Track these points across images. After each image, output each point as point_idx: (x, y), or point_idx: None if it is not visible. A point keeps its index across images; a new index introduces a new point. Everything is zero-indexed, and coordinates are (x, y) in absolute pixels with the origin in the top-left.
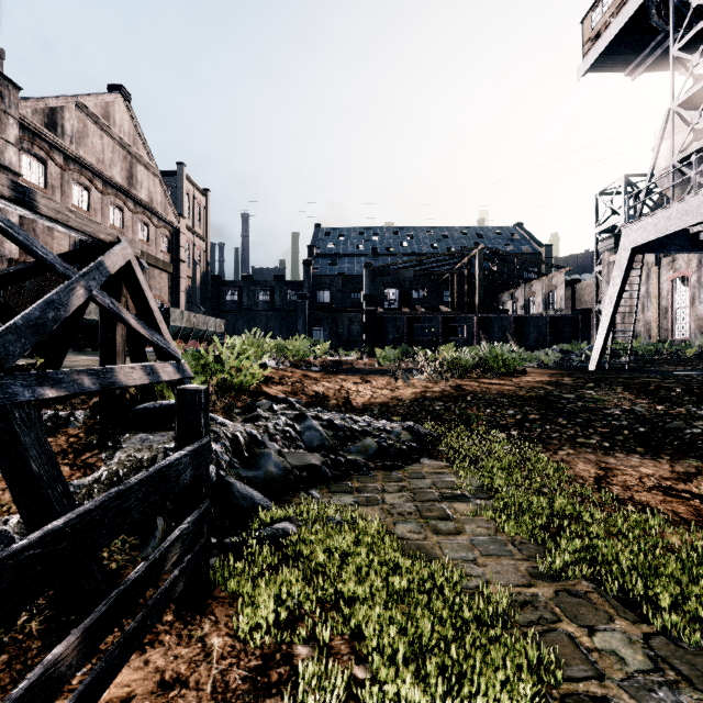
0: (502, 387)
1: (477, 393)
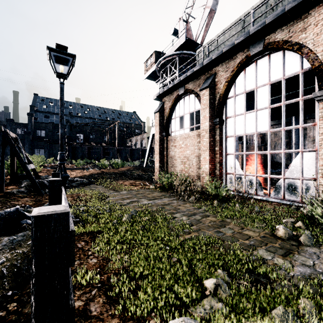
0: (114, 171)
1: (107, 172)
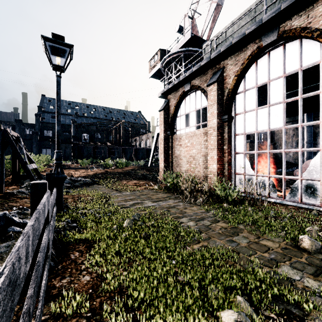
0: (119, 170)
1: (111, 172)
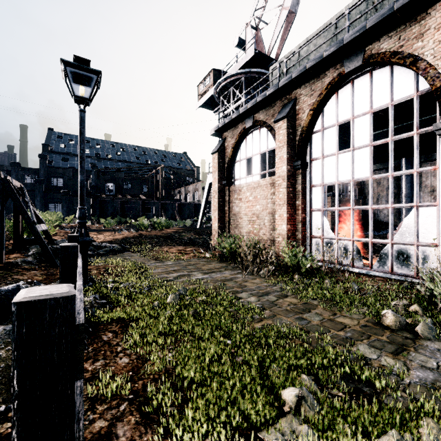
0: (157, 233)
1: (147, 235)
